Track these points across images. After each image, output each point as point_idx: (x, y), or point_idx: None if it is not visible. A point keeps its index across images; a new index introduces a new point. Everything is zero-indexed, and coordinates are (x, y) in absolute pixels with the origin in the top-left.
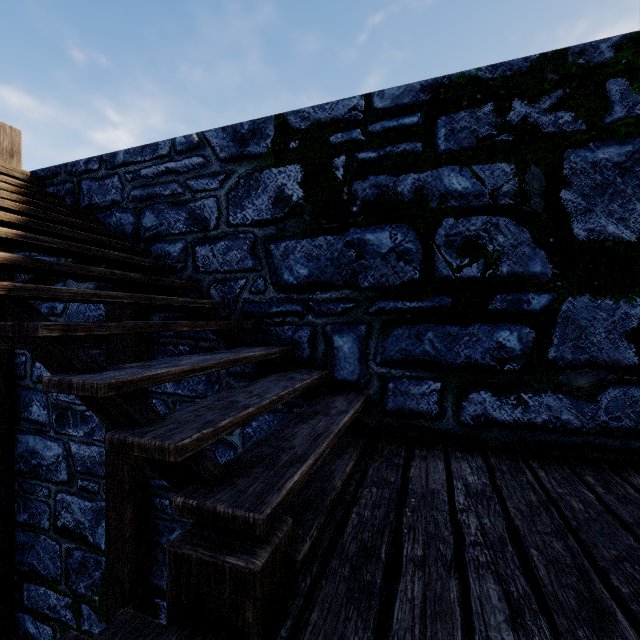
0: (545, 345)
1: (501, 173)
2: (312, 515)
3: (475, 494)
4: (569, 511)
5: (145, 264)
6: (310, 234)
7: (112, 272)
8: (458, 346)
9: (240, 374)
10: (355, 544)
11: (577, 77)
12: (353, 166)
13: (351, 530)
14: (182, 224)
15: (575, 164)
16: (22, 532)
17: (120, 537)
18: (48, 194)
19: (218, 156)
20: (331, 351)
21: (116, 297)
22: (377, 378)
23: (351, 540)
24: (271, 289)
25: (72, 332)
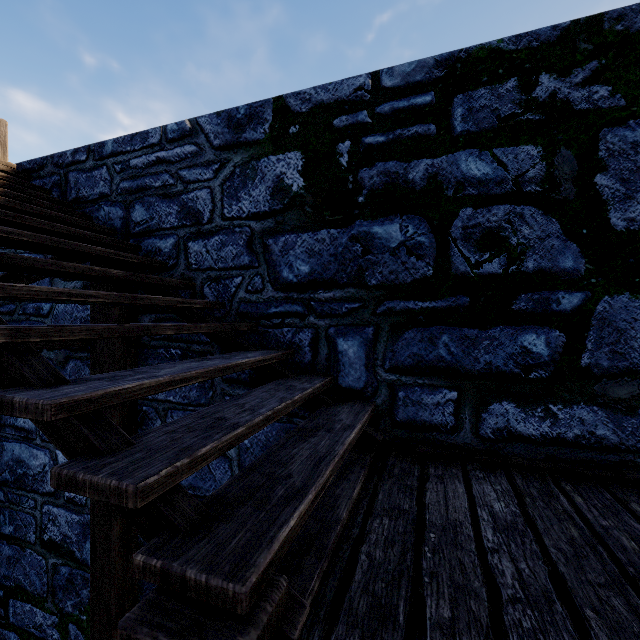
0: (577, 350)
1: (526, 156)
2: (313, 559)
3: (505, 527)
4: (621, 552)
5: (132, 260)
6: (312, 227)
7: (90, 268)
8: (477, 351)
9: (236, 380)
10: (366, 600)
11: (615, 46)
12: (359, 152)
13: (360, 578)
14: (174, 218)
15: (612, 145)
16: (8, 545)
17: (106, 556)
18: (33, 187)
19: (212, 144)
20: (335, 356)
21: (90, 296)
22: (386, 386)
23: (361, 593)
24: (269, 288)
25: (23, 338)
